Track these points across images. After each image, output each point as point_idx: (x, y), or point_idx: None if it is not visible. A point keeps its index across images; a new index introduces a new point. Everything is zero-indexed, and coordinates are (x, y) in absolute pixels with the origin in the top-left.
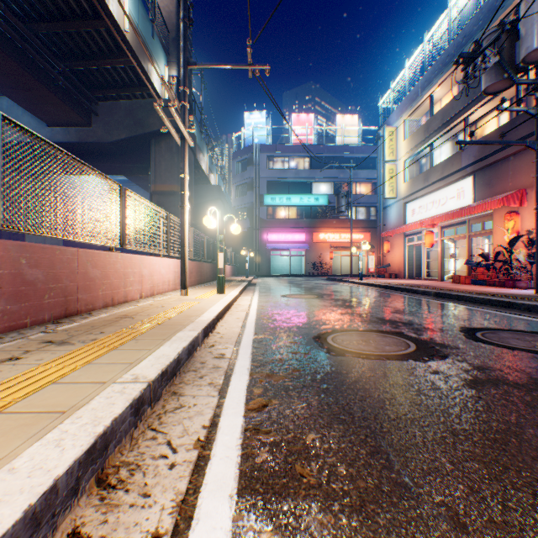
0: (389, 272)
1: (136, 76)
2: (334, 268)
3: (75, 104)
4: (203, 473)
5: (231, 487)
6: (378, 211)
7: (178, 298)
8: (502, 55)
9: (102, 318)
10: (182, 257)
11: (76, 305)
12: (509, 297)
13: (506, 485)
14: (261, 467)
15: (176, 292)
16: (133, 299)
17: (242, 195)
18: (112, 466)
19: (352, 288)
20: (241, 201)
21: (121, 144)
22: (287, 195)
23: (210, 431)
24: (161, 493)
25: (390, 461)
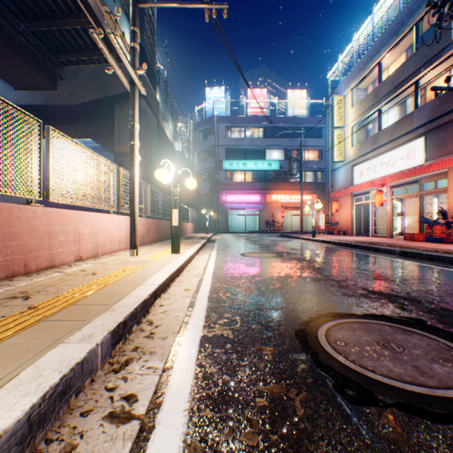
0: (337, 229)
1: None
2: (284, 226)
3: (38, 66)
4: None
5: None
6: (327, 174)
7: (124, 259)
8: None
9: None
10: (132, 214)
11: None
12: None
13: None
14: None
15: (128, 252)
16: (64, 263)
17: (203, 161)
18: None
19: (308, 245)
20: (203, 166)
21: (86, 107)
22: (243, 161)
23: None
24: None
25: None
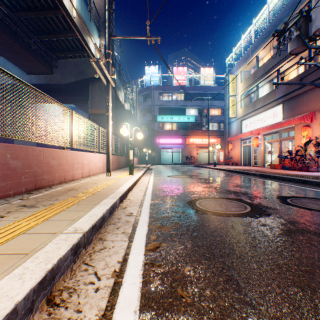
0: (232, 162)
1: (80, 44)
2: (198, 159)
3: (43, 61)
4: (117, 295)
5: (135, 305)
6: (225, 125)
7: (105, 177)
8: (300, 31)
9: (58, 190)
10: (108, 153)
11: (41, 182)
12: (305, 177)
13: (316, 303)
14: (155, 290)
15: (104, 174)
16: (77, 178)
17: (144, 116)
18: (57, 290)
19: (210, 171)
20: (143, 119)
21: (71, 85)
22: (170, 116)
23: (122, 265)
24: (89, 309)
25: (239, 286)
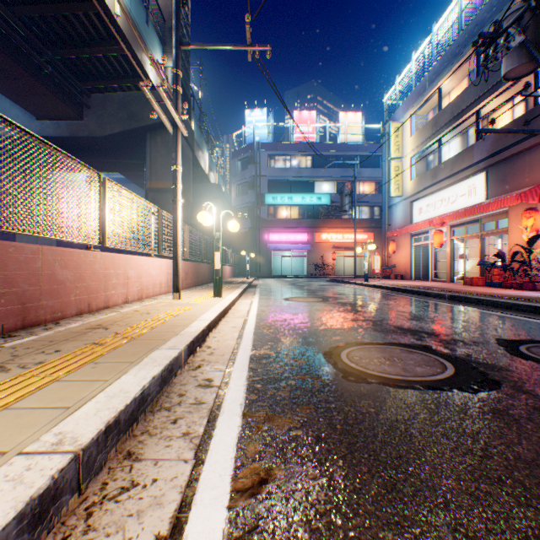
0: (395, 273)
1: (130, 67)
2: (336, 269)
3: (65, 96)
4: None
5: None
6: (383, 210)
7: (169, 302)
8: (525, 36)
9: (70, 329)
10: (175, 257)
11: (38, 313)
12: (537, 301)
13: None
14: None
15: (169, 296)
16: (116, 304)
17: (243, 194)
18: None
19: (358, 290)
20: (242, 200)
21: (115, 138)
22: (288, 194)
23: None
24: None
25: None
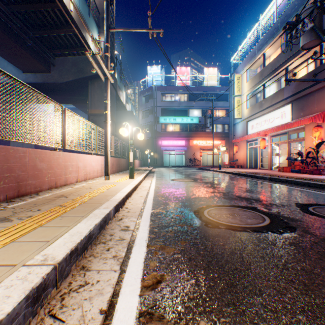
0: (237, 164)
1: (78, 41)
2: (202, 162)
3: (40, 58)
4: None
5: None
6: (230, 126)
7: (102, 181)
8: (314, 23)
9: (45, 197)
10: (106, 155)
11: (26, 188)
12: (321, 181)
13: None
14: None
15: (102, 178)
16: (71, 183)
17: (146, 117)
18: None
19: (215, 175)
20: (145, 120)
21: (69, 84)
22: (173, 117)
23: (106, 317)
24: None
25: None
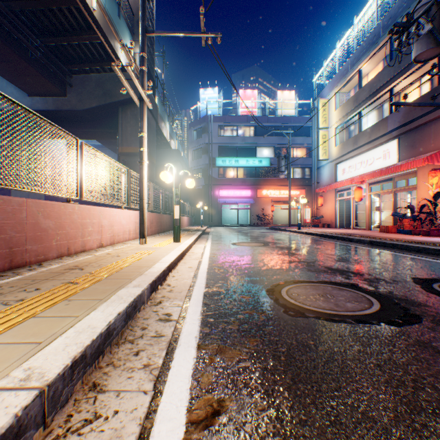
0: (322, 223)
1: (105, 52)
2: (274, 219)
3: (51, 76)
4: None
5: None
6: (313, 171)
7: (136, 246)
8: (432, 25)
9: (51, 269)
10: (141, 209)
11: (23, 256)
12: None
13: None
14: None
15: (136, 241)
16: (91, 248)
17: (198, 158)
18: None
19: (293, 237)
20: (197, 163)
21: (92, 111)
22: (235, 158)
23: None
24: None
25: None
